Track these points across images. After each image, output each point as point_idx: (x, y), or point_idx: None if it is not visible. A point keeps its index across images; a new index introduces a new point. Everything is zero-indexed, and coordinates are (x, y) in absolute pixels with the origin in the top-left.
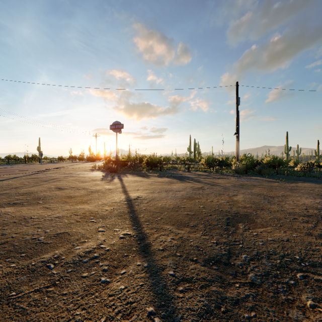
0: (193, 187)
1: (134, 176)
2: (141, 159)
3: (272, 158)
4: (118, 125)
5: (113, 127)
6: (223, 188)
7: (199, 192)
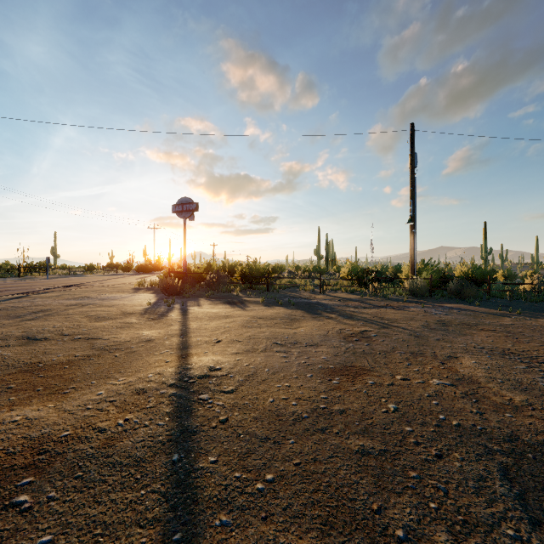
0: (344, 333)
1: (215, 303)
2: (232, 268)
3: (471, 267)
4: (189, 204)
5: (178, 208)
6: (411, 336)
7: (363, 348)
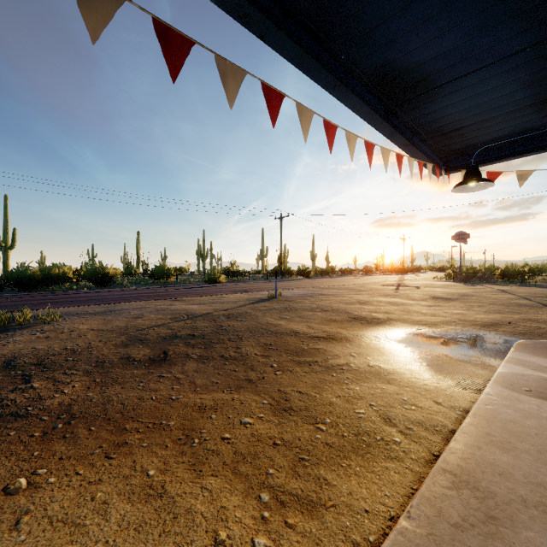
0: None
1: (491, 285)
2: (487, 270)
3: None
4: (463, 235)
5: (456, 237)
6: None
7: None
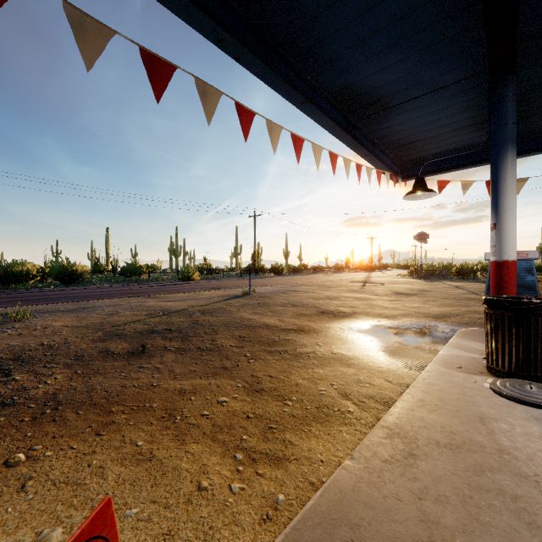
0: None
1: (448, 281)
2: (445, 268)
3: None
4: (424, 235)
5: (417, 237)
6: None
7: None
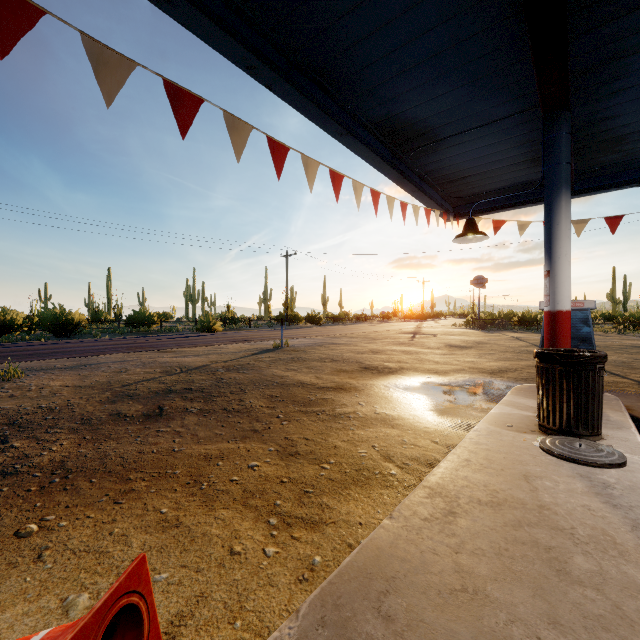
0: None
1: (508, 332)
2: (506, 316)
3: None
4: (482, 279)
5: (475, 282)
6: None
7: None
